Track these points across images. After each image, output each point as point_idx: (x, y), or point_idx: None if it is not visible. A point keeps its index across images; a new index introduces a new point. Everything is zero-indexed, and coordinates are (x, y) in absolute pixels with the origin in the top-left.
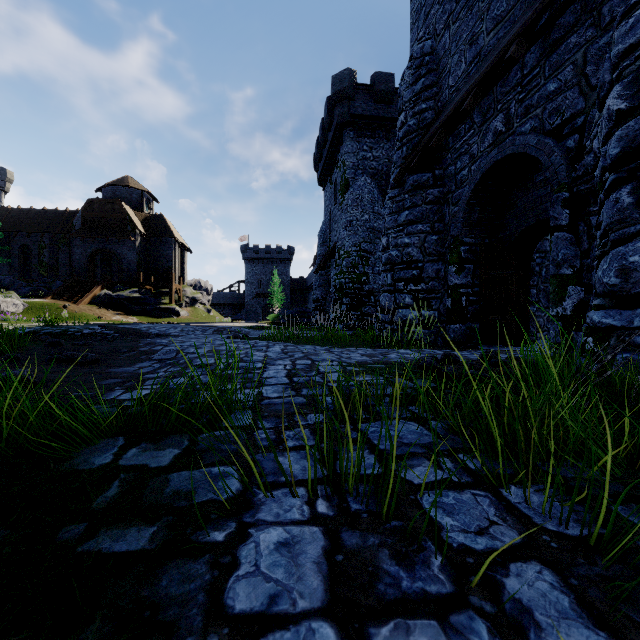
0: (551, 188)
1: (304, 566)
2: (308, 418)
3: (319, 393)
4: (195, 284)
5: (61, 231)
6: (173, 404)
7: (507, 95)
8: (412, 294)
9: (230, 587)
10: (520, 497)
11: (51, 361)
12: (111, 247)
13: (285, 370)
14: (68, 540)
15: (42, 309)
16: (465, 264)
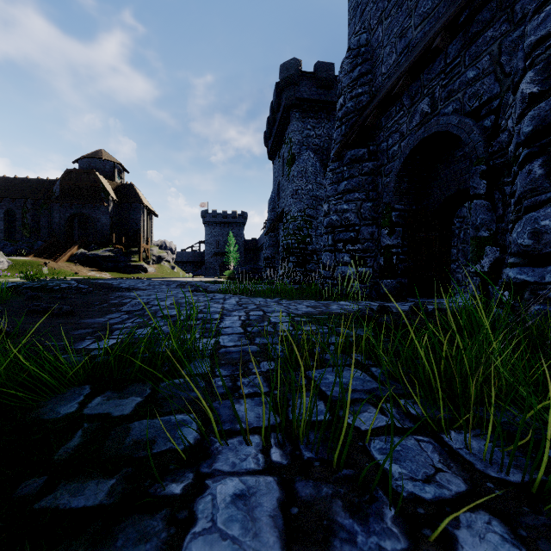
0: (470, 162)
1: (260, 520)
2: (261, 366)
3: (271, 342)
4: (161, 244)
5: (42, 197)
6: (137, 354)
7: (432, 81)
8: (350, 253)
9: (186, 546)
10: (460, 442)
11: (29, 313)
12: (87, 212)
13: (240, 321)
14: (26, 496)
15: (25, 266)
16: (396, 227)
